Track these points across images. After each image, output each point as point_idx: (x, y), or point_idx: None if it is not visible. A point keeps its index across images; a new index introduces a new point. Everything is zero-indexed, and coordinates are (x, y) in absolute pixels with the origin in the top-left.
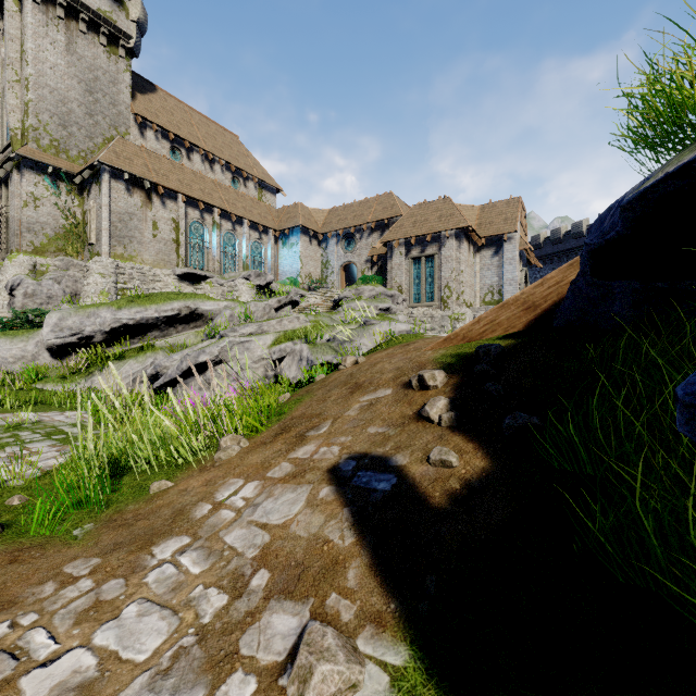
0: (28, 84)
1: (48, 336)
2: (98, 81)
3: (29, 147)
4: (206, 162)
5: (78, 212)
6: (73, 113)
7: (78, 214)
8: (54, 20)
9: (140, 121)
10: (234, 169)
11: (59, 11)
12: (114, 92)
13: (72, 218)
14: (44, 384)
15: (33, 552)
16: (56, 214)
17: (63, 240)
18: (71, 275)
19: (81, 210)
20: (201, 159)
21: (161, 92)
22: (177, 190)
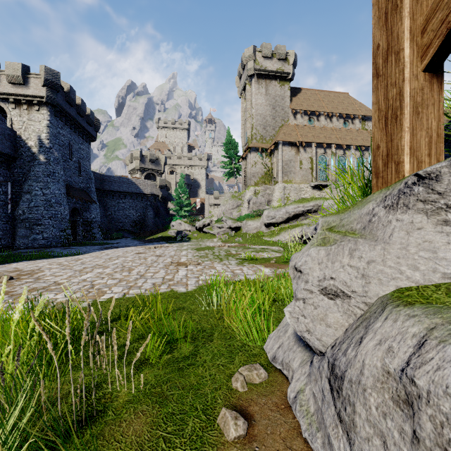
0: (253, 116)
1: (264, 220)
2: (276, 101)
3: (253, 142)
4: (327, 119)
5: (269, 164)
6: (267, 121)
7: (269, 165)
8: (261, 84)
9: (294, 112)
10: (344, 116)
11: (263, 80)
12: (283, 103)
13: (267, 167)
14: (264, 237)
15: (283, 265)
16: (261, 167)
17: (264, 178)
18: (267, 193)
19: (270, 163)
20: (324, 118)
21: (303, 90)
22: (311, 142)
